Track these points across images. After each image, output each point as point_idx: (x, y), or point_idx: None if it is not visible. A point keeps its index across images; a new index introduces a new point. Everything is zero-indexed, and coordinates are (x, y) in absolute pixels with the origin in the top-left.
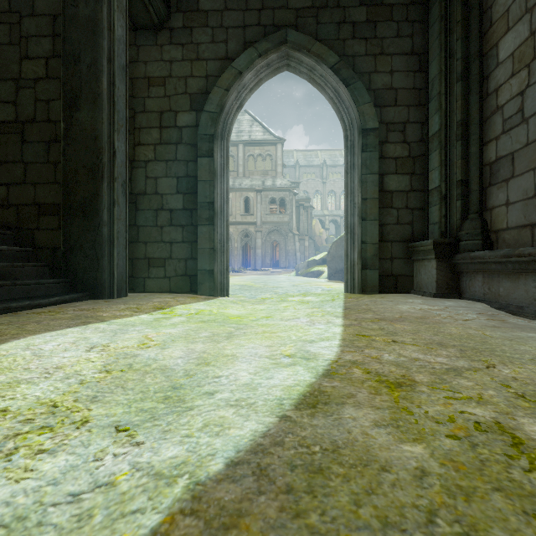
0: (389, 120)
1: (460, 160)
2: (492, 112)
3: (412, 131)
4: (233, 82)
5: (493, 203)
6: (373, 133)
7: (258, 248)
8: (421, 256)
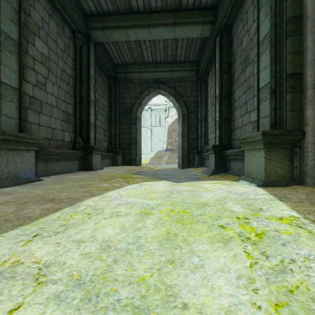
0: None
1: None
2: None
3: None
4: None
5: None
6: None
7: None
8: None
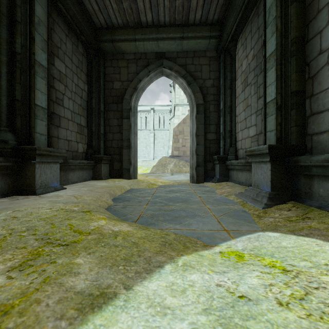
0: None
1: None
2: None
3: None
4: None
5: None
6: None
7: None
8: None
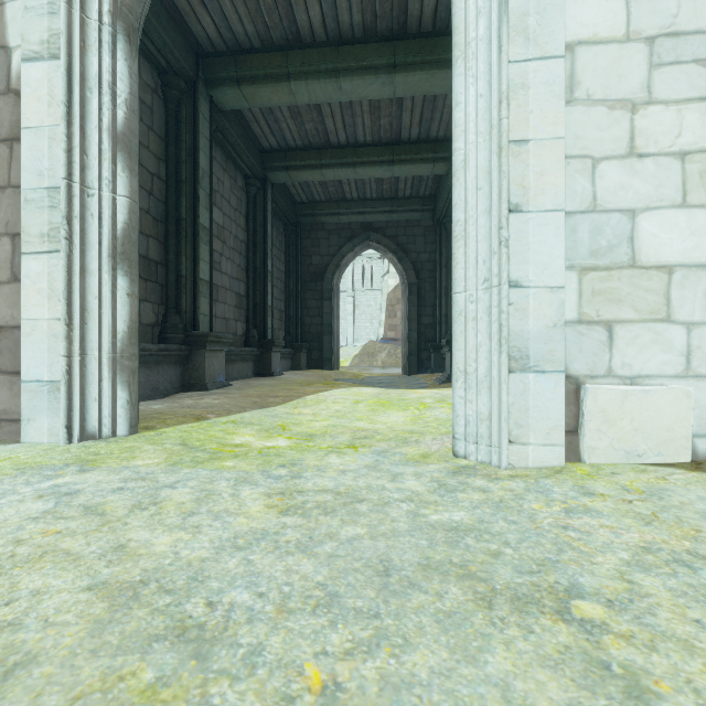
0: None
1: None
2: None
3: None
4: None
5: None
6: None
7: None
8: None
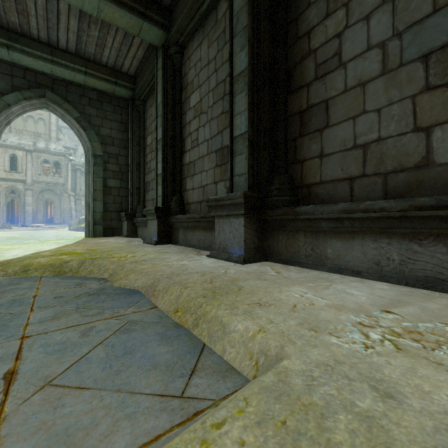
0: (109, 152)
1: (137, 179)
2: (146, 163)
3: (121, 159)
4: (3, 109)
5: (146, 199)
6: (100, 157)
7: (28, 205)
8: (123, 219)
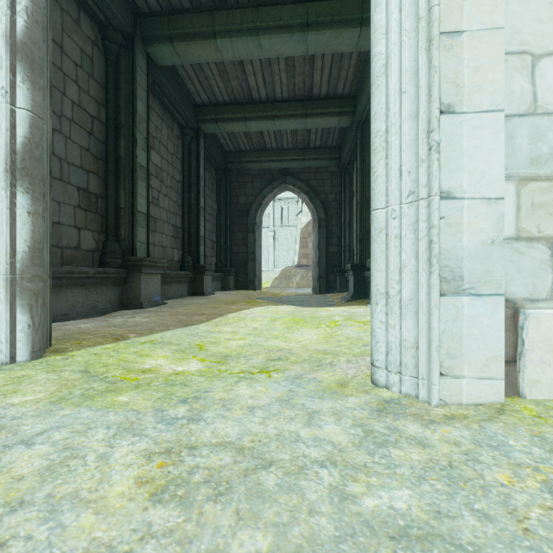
0: None
1: None
2: None
3: None
4: None
5: None
6: None
7: None
8: None
